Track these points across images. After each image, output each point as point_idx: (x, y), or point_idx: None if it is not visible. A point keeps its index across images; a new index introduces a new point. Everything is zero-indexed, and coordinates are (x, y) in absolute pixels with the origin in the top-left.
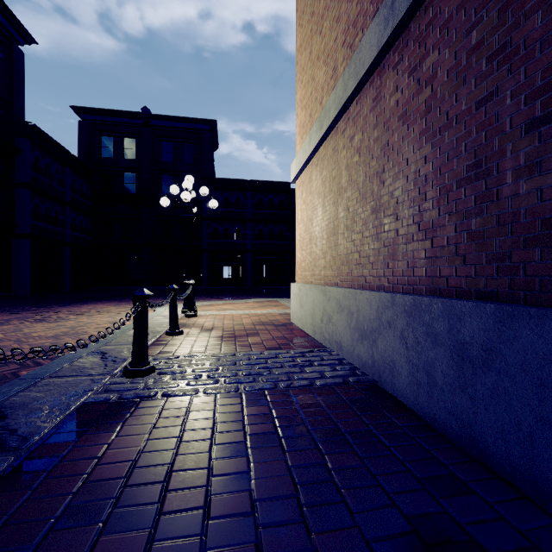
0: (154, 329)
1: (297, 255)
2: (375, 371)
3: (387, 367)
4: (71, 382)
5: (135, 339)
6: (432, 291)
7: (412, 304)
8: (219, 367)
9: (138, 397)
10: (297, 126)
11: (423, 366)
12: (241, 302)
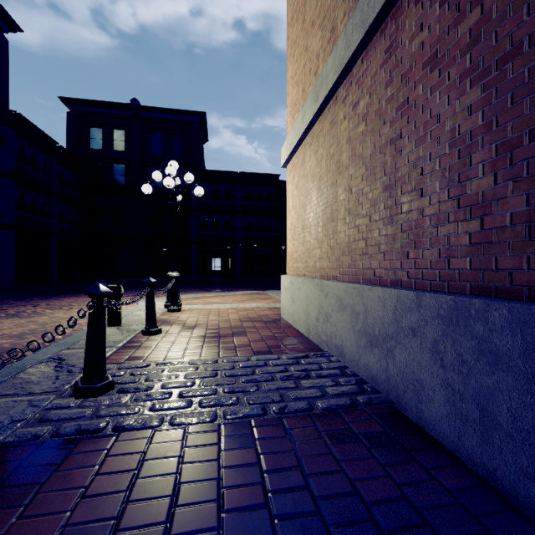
0: (131, 326)
1: (288, 245)
2: (391, 389)
3: (410, 387)
4: (0, 406)
5: (88, 348)
6: (482, 289)
7: (452, 307)
8: (195, 381)
9: (80, 432)
10: (289, 106)
11: (471, 396)
12: (229, 294)
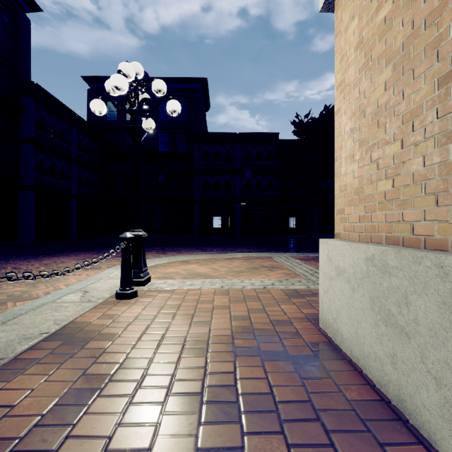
0: None
1: (339, 173)
2: None
3: None
4: None
5: None
6: None
7: None
8: None
9: None
10: None
11: None
12: (225, 257)
